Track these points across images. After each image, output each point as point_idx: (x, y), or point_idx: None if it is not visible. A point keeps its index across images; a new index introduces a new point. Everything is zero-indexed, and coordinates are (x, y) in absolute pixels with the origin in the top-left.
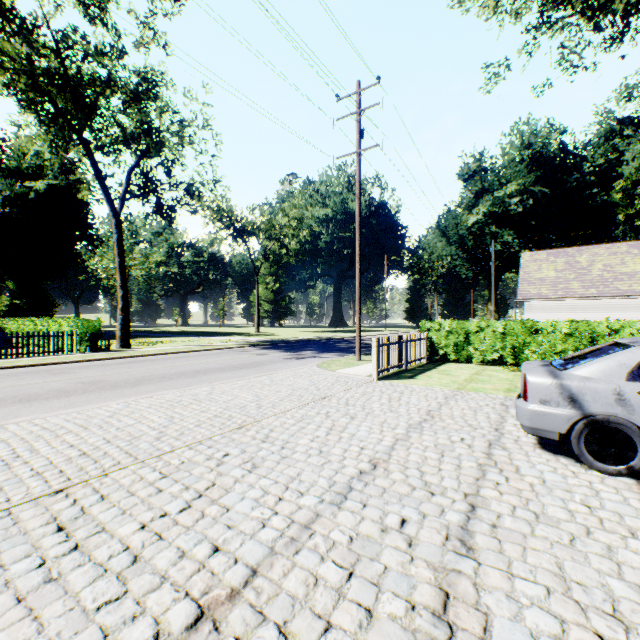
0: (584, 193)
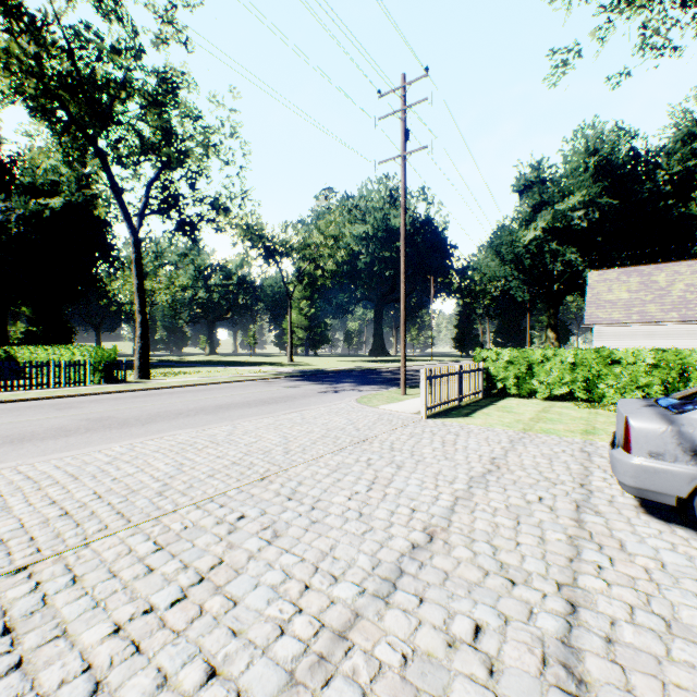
0: (658, 205)
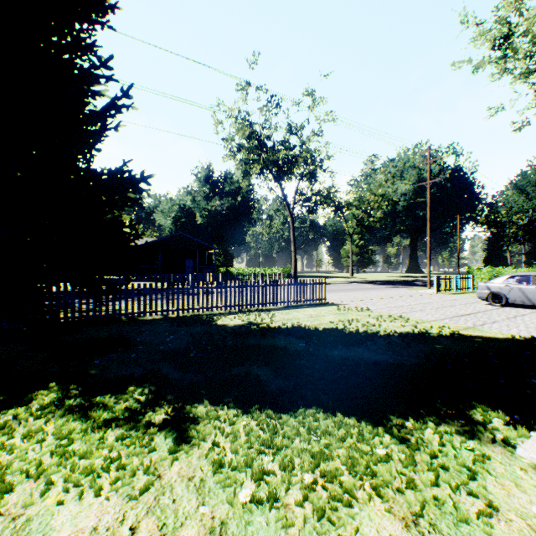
0: None
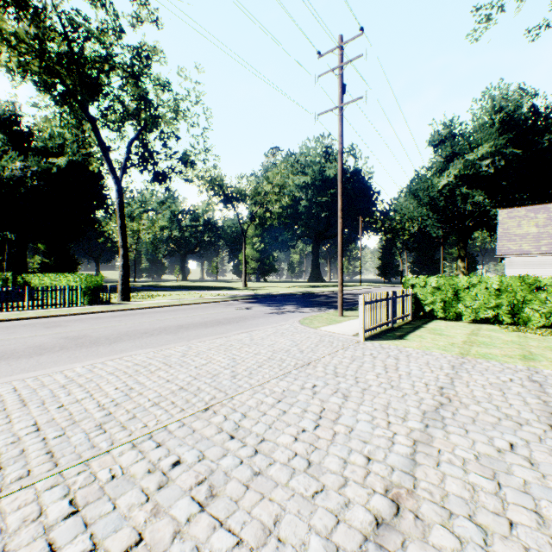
0: None
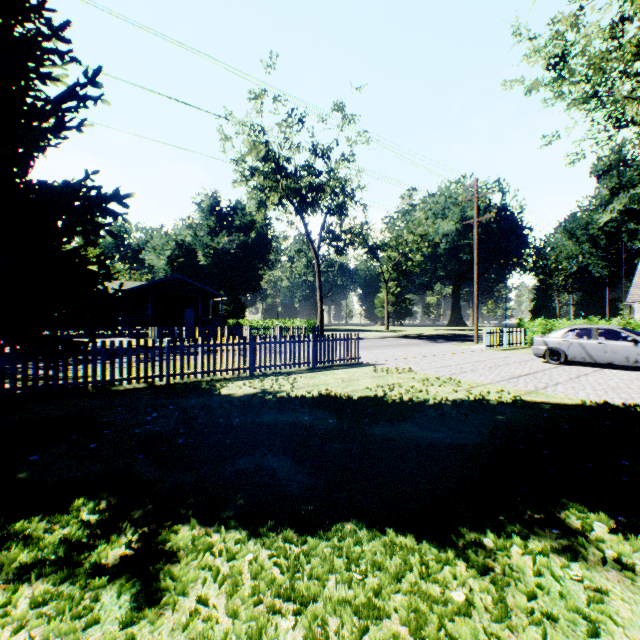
0: None
